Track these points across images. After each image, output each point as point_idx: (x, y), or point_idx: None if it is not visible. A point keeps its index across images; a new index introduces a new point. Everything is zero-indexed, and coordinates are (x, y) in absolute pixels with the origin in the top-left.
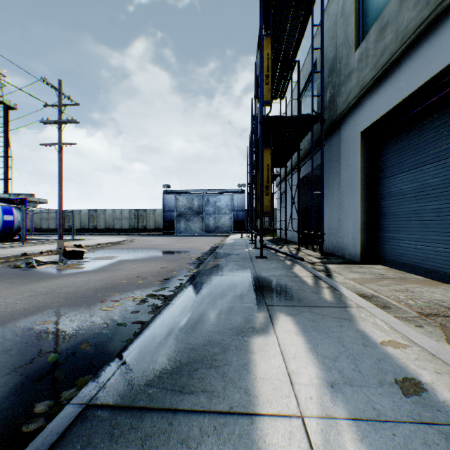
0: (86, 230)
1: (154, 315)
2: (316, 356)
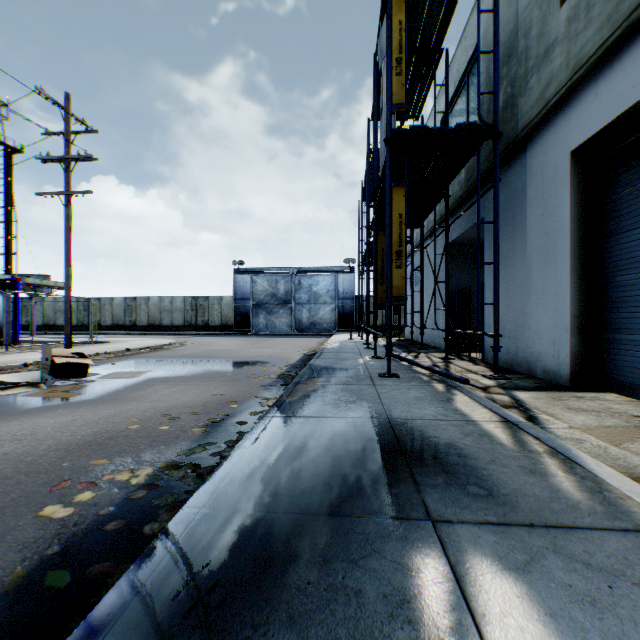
0: (120, 327)
1: (133, 564)
2: None
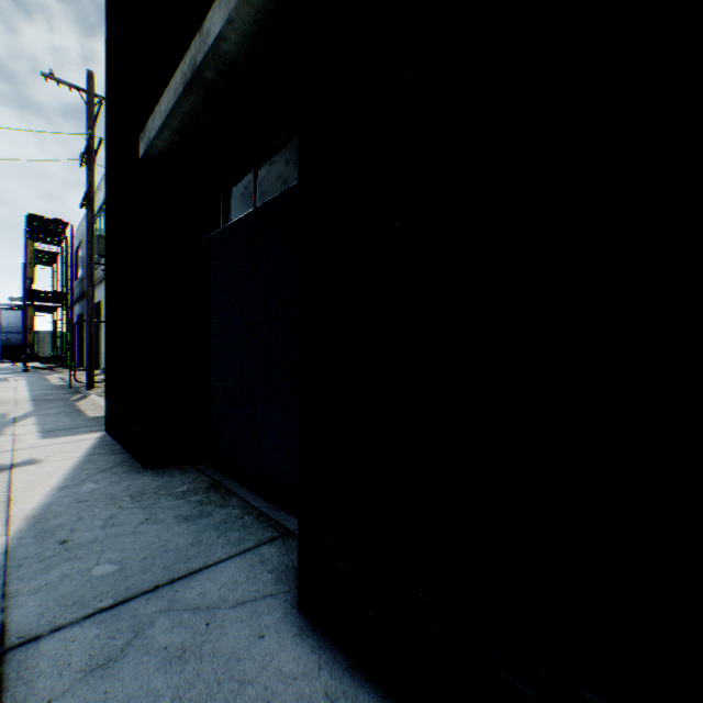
0: None
1: None
2: (28, 377)
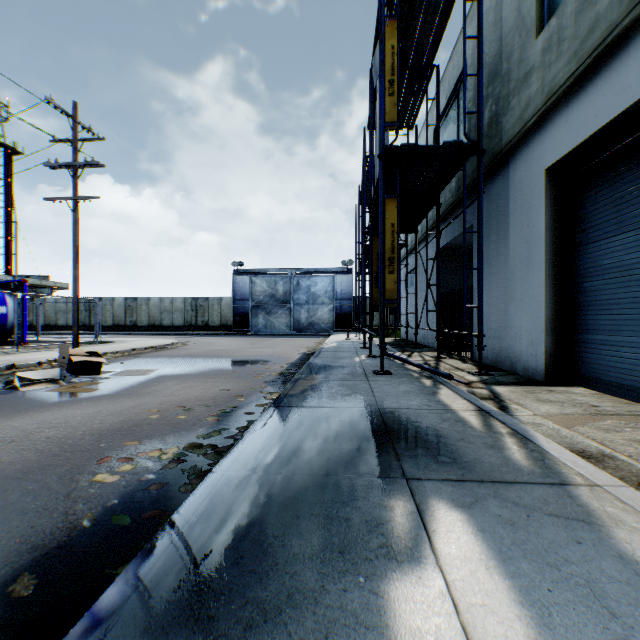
0: (121, 327)
1: (182, 505)
2: None
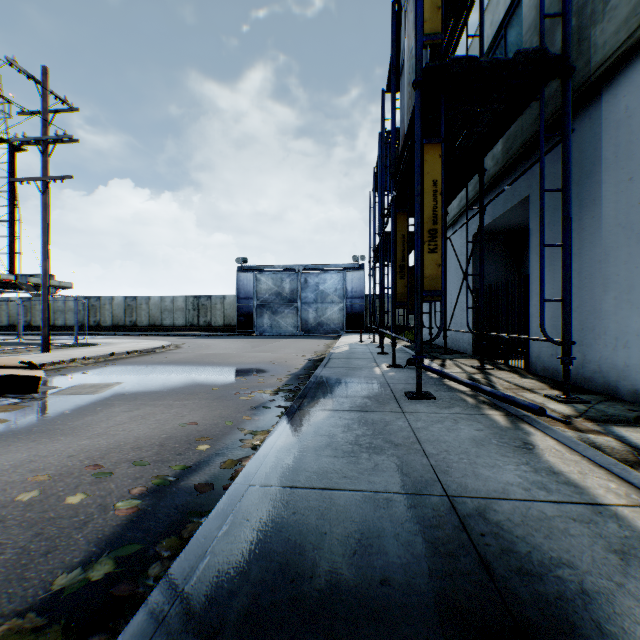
0: (120, 328)
1: None
2: None
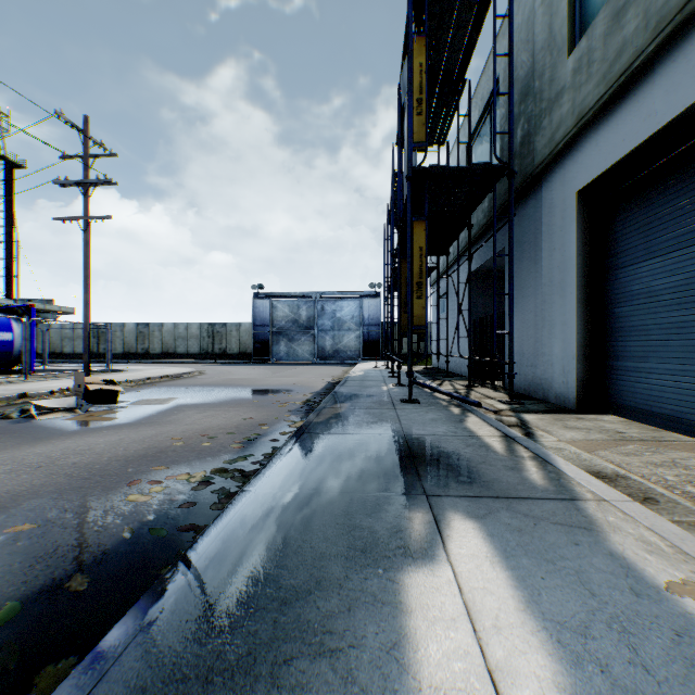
0: (132, 355)
1: (217, 516)
2: (541, 623)
